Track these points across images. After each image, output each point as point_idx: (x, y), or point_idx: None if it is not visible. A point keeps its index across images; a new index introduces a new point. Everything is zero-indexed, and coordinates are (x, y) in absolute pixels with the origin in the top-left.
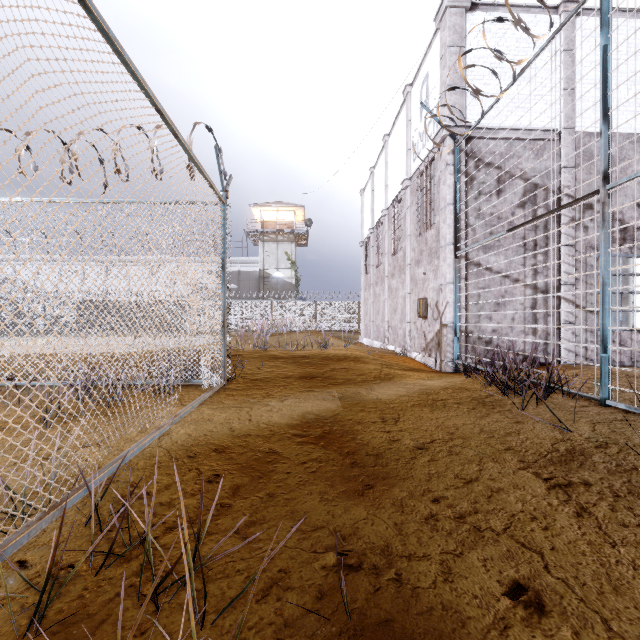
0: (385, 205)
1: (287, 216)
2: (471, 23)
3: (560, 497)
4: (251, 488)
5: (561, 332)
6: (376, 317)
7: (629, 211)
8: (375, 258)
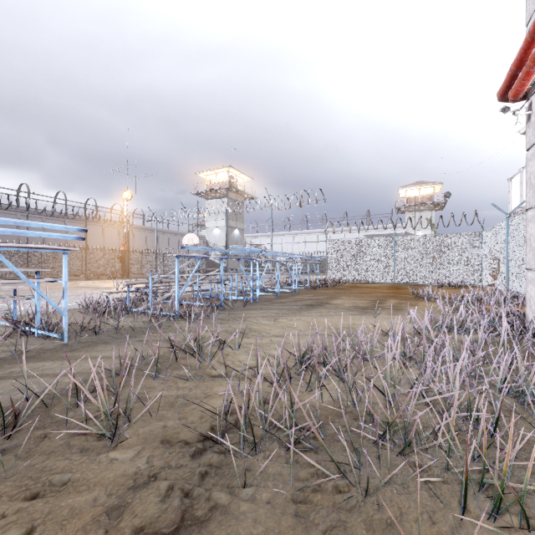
0: None
1: (426, 191)
2: None
3: None
4: None
5: None
6: None
7: None
8: None
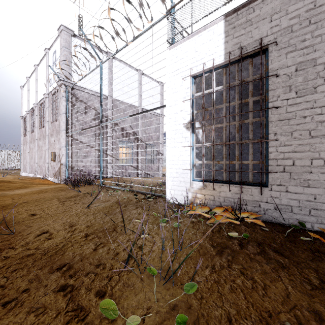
0: (36, 101)
1: None
2: (74, 42)
3: (60, 203)
4: None
5: (108, 166)
6: (31, 160)
7: (128, 128)
8: (30, 128)
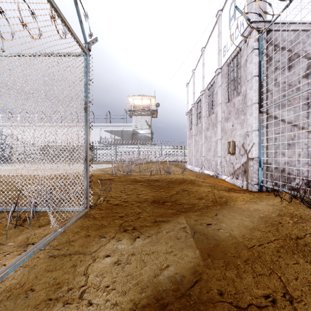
0: (202, 88)
1: (146, 102)
2: None
3: None
4: None
5: None
6: (196, 154)
7: None
8: (195, 120)
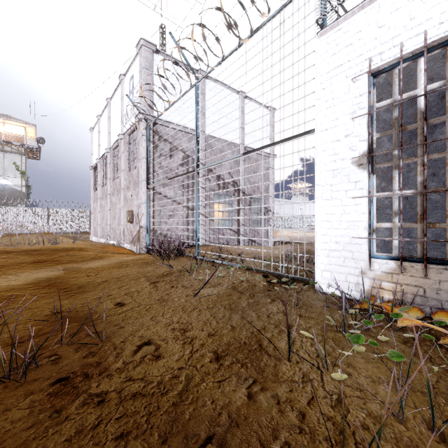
0: (108, 145)
1: (16, 130)
2: (156, 60)
3: (151, 284)
4: (2, 307)
5: (199, 230)
6: (102, 222)
7: (226, 175)
8: (101, 180)
